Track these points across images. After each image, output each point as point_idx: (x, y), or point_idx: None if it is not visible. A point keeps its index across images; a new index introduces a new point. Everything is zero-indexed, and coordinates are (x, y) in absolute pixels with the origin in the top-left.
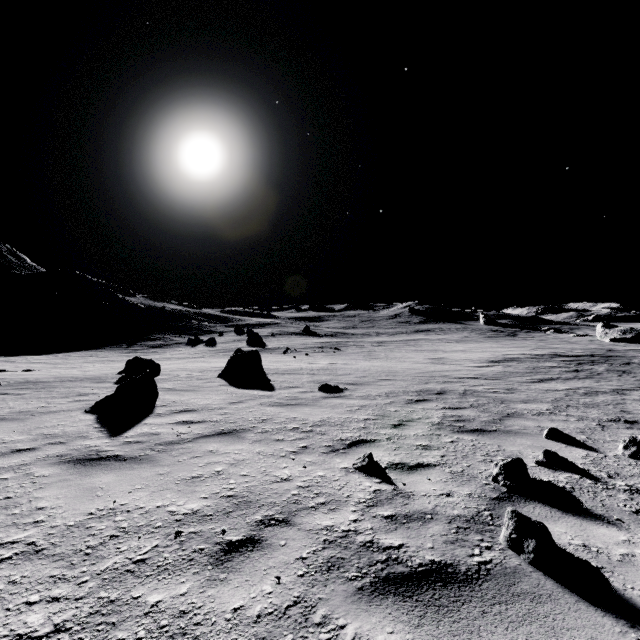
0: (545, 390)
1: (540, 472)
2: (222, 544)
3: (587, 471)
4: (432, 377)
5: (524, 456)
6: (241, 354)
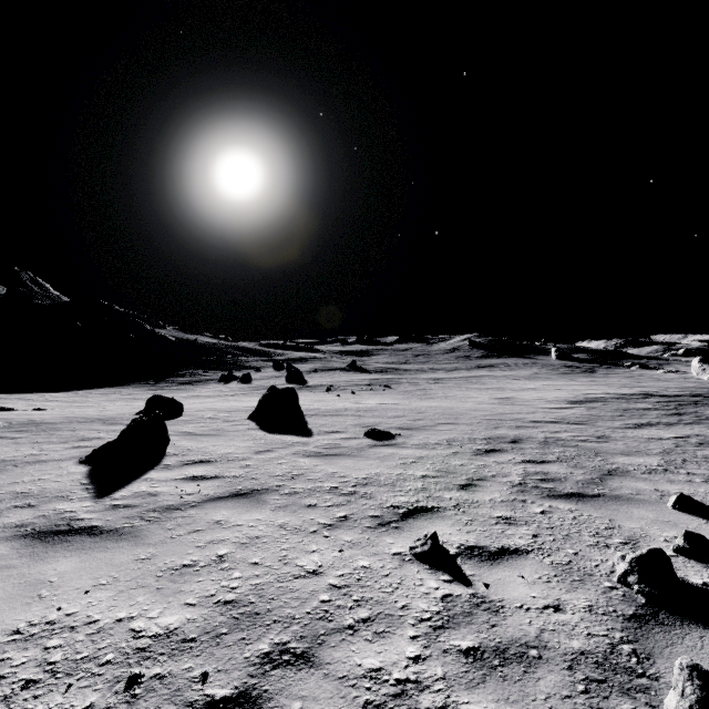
0: (647, 438)
1: (685, 567)
2: (197, 706)
3: None
4: (502, 421)
5: (652, 538)
6: (275, 392)
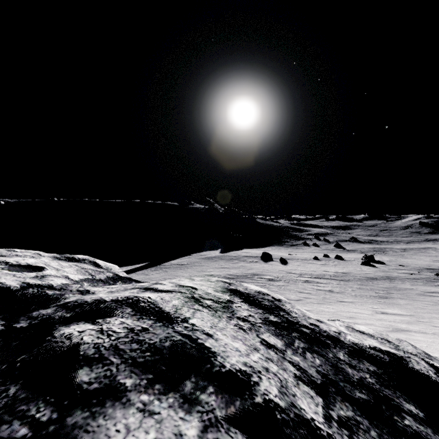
0: None
1: None
2: (409, 273)
3: None
4: (431, 266)
5: None
6: (368, 255)
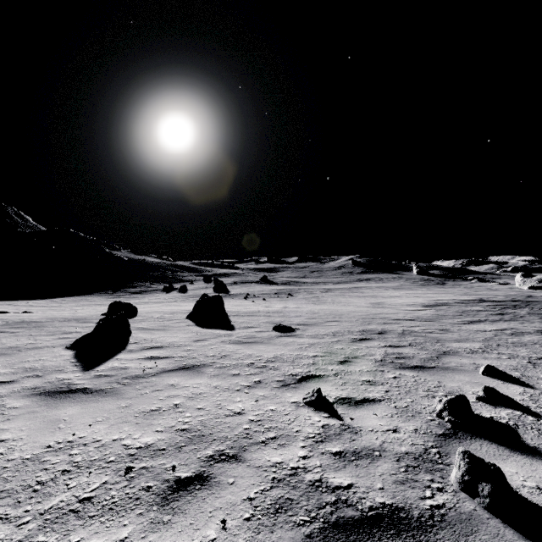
0: (475, 331)
1: (482, 408)
2: (171, 481)
3: (527, 407)
4: (373, 319)
5: (464, 392)
6: (206, 298)
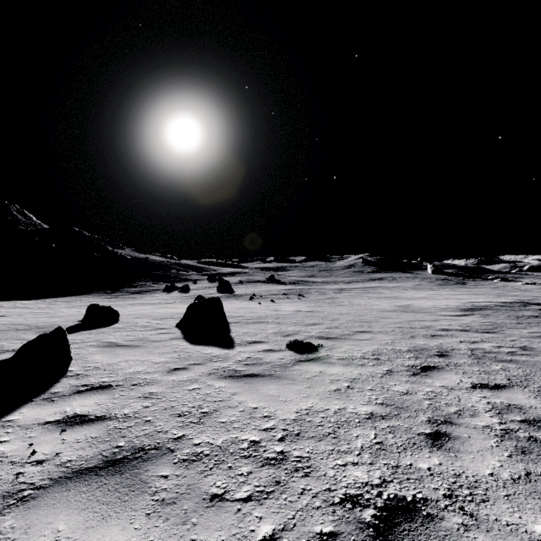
0: None
1: None
2: None
3: None
4: (413, 329)
5: None
6: (201, 301)
